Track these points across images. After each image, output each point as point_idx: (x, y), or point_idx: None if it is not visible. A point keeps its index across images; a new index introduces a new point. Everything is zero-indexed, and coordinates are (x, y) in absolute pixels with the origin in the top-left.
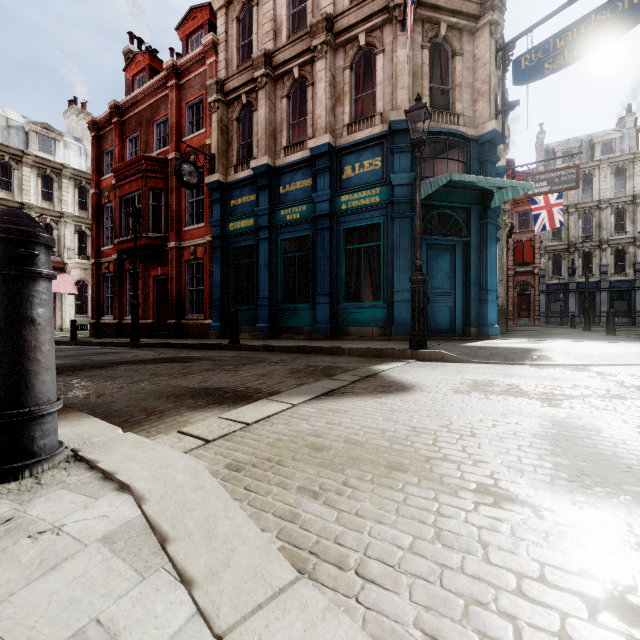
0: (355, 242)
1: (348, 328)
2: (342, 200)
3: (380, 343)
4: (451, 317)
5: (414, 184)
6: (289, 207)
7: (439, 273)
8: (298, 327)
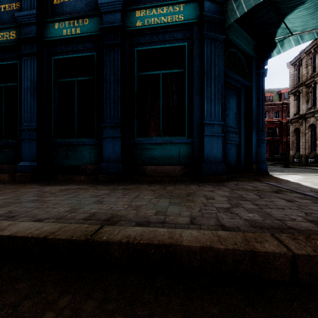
0: (150, 70)
1: (144, 167)
2: (137, 15)
3: (220, 191)
4: (237, 155)
5: (226, 3)
6: (66, 19)
7: (230, 112)
8: (78, 166)
